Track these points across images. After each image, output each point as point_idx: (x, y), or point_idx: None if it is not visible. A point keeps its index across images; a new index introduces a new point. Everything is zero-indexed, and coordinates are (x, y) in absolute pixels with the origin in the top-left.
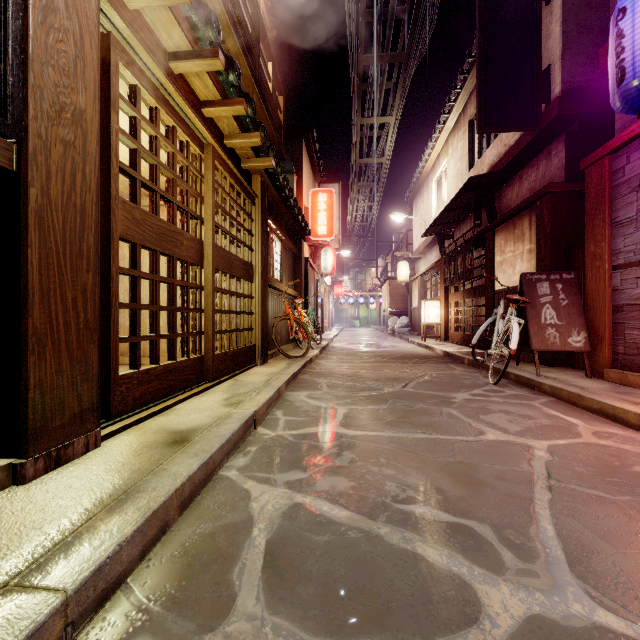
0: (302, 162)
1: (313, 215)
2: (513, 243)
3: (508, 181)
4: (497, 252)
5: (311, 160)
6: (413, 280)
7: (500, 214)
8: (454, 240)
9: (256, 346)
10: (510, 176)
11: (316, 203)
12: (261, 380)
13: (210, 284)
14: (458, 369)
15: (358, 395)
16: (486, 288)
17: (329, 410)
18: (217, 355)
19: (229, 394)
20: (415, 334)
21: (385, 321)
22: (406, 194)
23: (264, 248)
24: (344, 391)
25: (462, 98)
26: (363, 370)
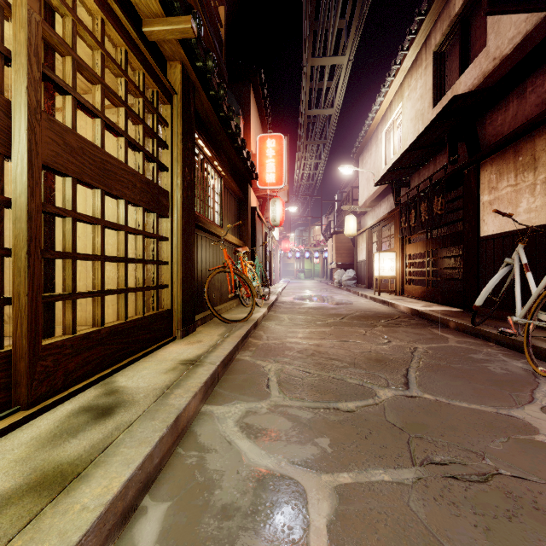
0: (249, 106)
1: (261, 162)
2: (514, 175)
3: (497, 103)
4: (483, 190)
5: (259, 109)
6: (359, 234)
7: (483, 146)
8: (416, 185)
9: (173, 311)
10: (498, 98)
11: (264, 149)
12: (154, 386)
13: (24, 194)
14: (451, 338)
15: (339, 417)
16: (465, 235)
17: (287, 505)
18: (53, 345)
19: (23, 468)
20: (362, 287)
21: (328, 274)
22: (352, 150)
23: (188, 171)
24: (309, 401)
25: (425, 27)
26: (326, 341)
